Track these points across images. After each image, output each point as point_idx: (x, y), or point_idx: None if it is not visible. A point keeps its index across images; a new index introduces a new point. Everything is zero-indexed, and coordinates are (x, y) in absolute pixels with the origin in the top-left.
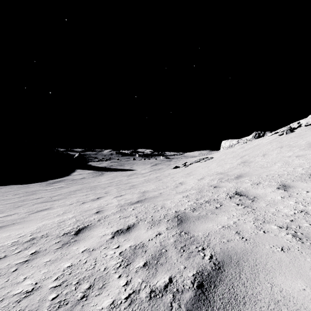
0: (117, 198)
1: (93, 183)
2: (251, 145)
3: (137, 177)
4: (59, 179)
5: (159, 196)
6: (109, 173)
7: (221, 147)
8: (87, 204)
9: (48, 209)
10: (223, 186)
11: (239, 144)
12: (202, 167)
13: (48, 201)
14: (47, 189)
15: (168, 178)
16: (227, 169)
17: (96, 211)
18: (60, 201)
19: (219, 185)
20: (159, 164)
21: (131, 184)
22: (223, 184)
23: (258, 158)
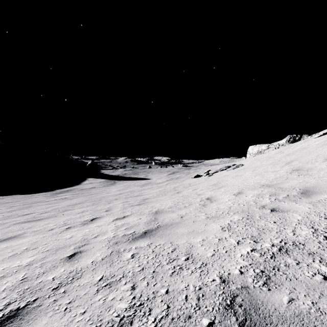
0: (117, 221)
1: (100, 195)
2: (293, 149)
3: (152, 187)
4: (67, 188)
5: (179, 222)
6: (122, 182)
7: (248, 153)
8: (71, 231)
9: (16, 238)
10: (290, 210)
11: (269, 149)
12: (233, 177)
13: (31, 221)
14: (48, 200)
15: (190, 189)
16: (274, 179)
17: (71, 253)
18: (44, 222)
19: (280, 206)
20: (176, 173)
21: (143, 198)
22: (285, 205)
23: (319, 164)
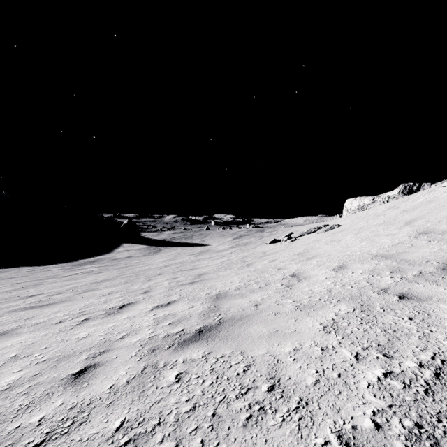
0: (158, 310)
1: (138, 267)
2: (413, 203)
3: (211, 256)
4: (94, 257)
5: (253, 314)
6: (169, 249)
7: (345, 209)
8: (88, 326)
9: (5, 336)
10: (432, 298)
11: (375, 203)
12: (327, 242)
13: (35, 307)
14: (66, 275)
15: (265, 261)
16: (391, 247)
17: (81, 367)
18: (52, 309)
19: (412, 291)
20: (245, 237)
21: (198, 272)
22: (421, 288)
23: None
